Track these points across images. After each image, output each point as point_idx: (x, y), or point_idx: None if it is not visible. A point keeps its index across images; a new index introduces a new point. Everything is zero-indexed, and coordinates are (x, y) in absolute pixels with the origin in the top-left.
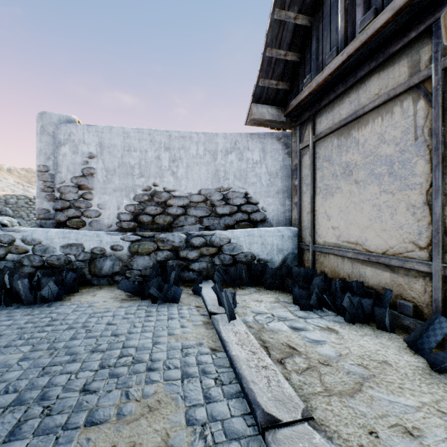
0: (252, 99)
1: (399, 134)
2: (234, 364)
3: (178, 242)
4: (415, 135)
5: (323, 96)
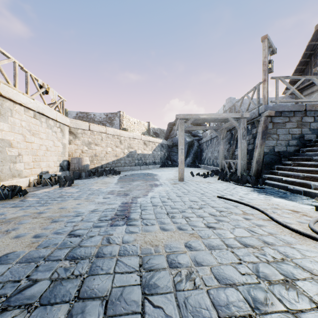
0: (285, 89)
1: None
2: None
3: None
4: None
5: (304, 88)
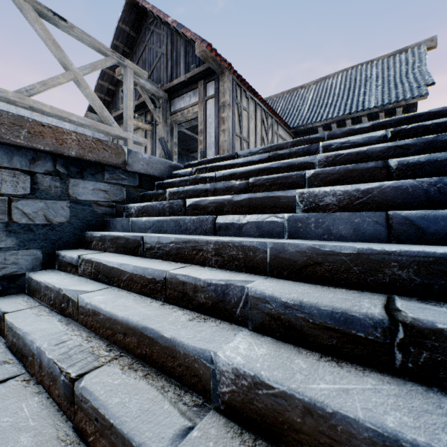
0: (88, 110)
1: None
2: None
3: None
4: None
5: (121, 119)
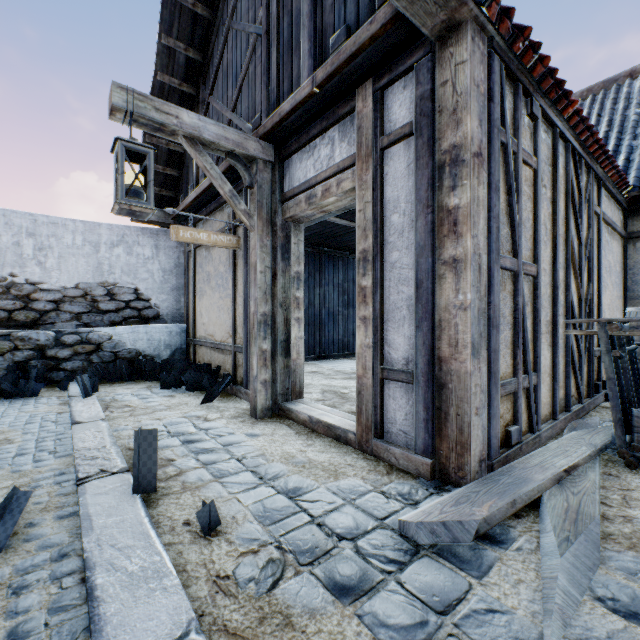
0: None
1: (225, 259)
2: (71, 412)
3: (45, 341)
4: (229, 263)
5: (198, 212)
